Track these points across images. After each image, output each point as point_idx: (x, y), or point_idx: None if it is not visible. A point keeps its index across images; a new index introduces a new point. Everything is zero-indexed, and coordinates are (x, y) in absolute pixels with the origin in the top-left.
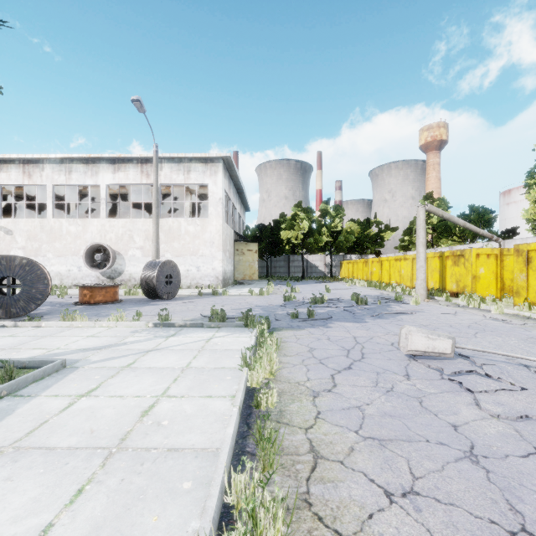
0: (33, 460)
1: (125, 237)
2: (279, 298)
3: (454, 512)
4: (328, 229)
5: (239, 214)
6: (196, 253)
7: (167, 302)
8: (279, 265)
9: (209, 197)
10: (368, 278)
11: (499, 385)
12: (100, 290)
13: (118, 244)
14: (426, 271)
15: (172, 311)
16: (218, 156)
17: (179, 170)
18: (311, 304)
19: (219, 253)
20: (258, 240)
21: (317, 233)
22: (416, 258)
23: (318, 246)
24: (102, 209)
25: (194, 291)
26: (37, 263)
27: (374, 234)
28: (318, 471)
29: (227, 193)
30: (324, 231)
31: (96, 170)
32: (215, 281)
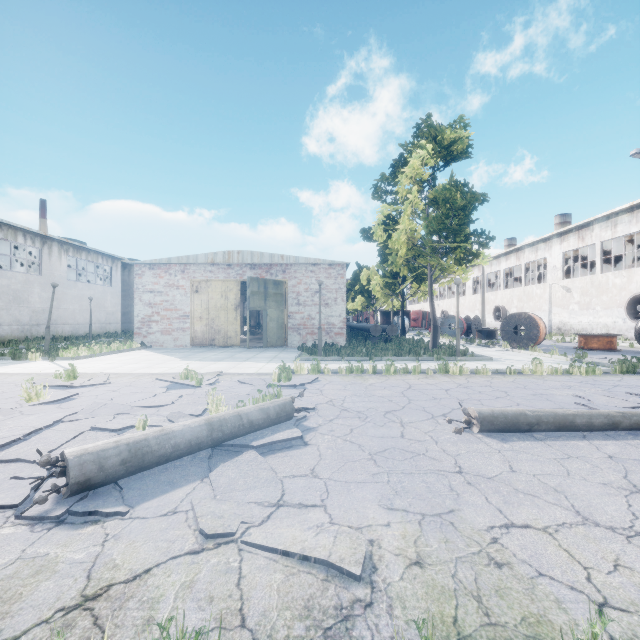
0: (453, 365)
1: None
2: None
3: (488, 383)
4: None
5: None
6: None
7: None
8: None
9: None
10: None
11: (633, 400)
12: (592, 338)
13: None
14: None
15: None
16: None
17: None
18: None
19: None
20: None
21: None
22: None
23: None
24: None
25: None
26: (533, 317)
27: None
28: (485, 377)
29: None
30: None
31: None
32: None
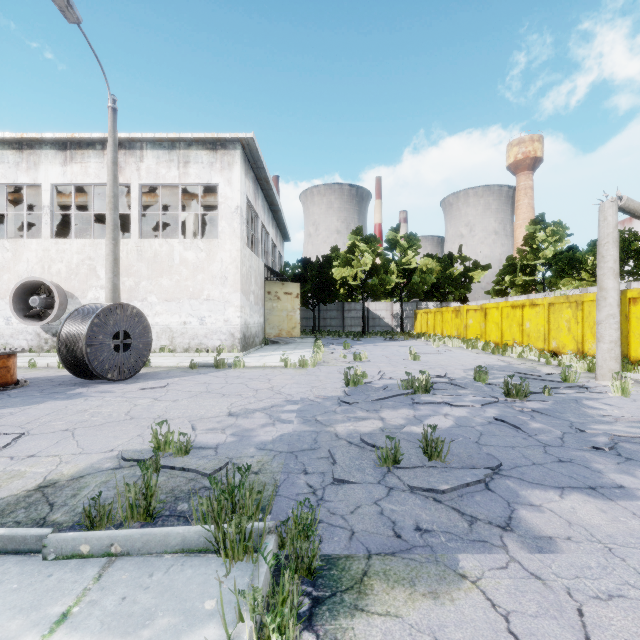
0: None
1: (82, 269)
2: (334, 375)
3: None
4: (397, 266)
5: (273, 243)
6: (198, 295)
7: (107, 388)
8: (330, 316)
9: (220, 204)
10: (462, 334)
11: None
12: None
13: (71, 280)
14: (581, 325)
15: (75, 426)
16: (233, 137)
17: (171, 161)
18: (403, 395)
19: (235, 295)
20: (301, 281)
21: (384, 271)
22: (598, 300)
23: (385, 289)
24: (45, 224)
25: (193, 356)
26: None
27: (459, 274)
28: None
29: (251, 202)
30: (393, 269)
31: (35, 160)
32: (229, 341)
